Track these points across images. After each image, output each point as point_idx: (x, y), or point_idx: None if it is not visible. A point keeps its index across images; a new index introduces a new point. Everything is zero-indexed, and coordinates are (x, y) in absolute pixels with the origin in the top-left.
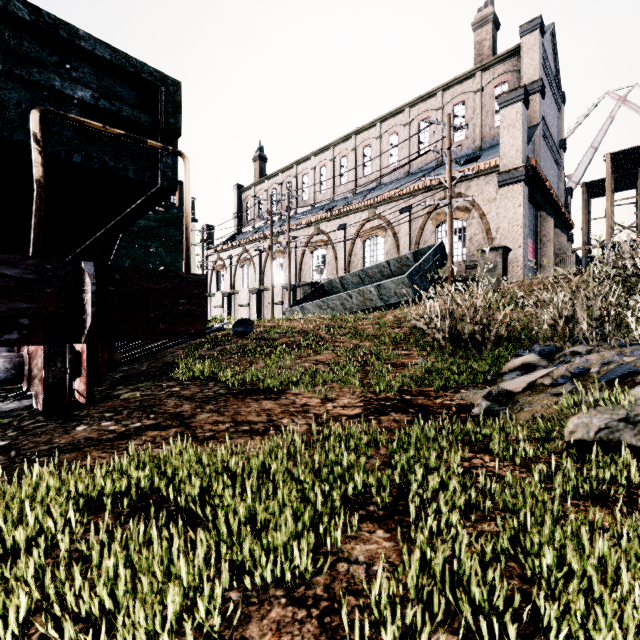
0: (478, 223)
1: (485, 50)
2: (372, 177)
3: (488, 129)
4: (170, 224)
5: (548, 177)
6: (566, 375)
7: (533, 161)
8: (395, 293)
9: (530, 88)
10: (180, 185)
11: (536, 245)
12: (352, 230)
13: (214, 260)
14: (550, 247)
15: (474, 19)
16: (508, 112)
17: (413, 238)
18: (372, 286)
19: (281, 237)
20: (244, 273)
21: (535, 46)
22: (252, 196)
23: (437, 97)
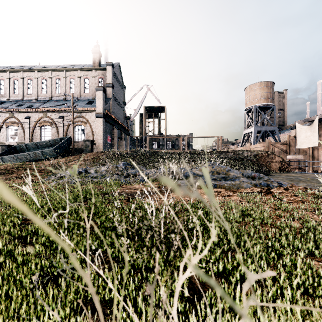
0: (89, 128)
1: (96, 63)
2: (47, 95)
3: None
4: None
5: (118, 114)
6: (60, 174)
7: (107, 111)
8: (49, 154)
9: (109, 85)
10: None
11: (112, 137)
12: (34, 120)
13: None
14: (116, 138)
15: (92, 49)
16: (98, 93)
17: (65, 129)
18: (39, 151)
19: None
20: None
21: (110, 71)
22: None
23: (78, 72)
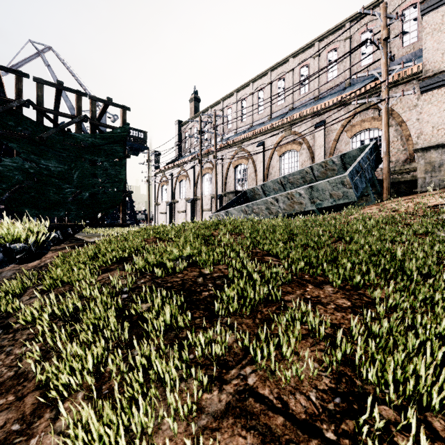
0: (396, 131)
1: None
2: (285, 104)
3: (396, 50)
4: (114, 142)
5: None
6: None
7: None
8: (330, 195)
9: None
10: (123, 109)
11: None
12: (270, 146)
13: (160, 177)
14: None
15: None
16: (432, 17)
17: (327, 149)
18: (303, 188)
19: (210, 156)
20: (182, 186)
21: None
22: (189, 128)
23: (345, 28)
